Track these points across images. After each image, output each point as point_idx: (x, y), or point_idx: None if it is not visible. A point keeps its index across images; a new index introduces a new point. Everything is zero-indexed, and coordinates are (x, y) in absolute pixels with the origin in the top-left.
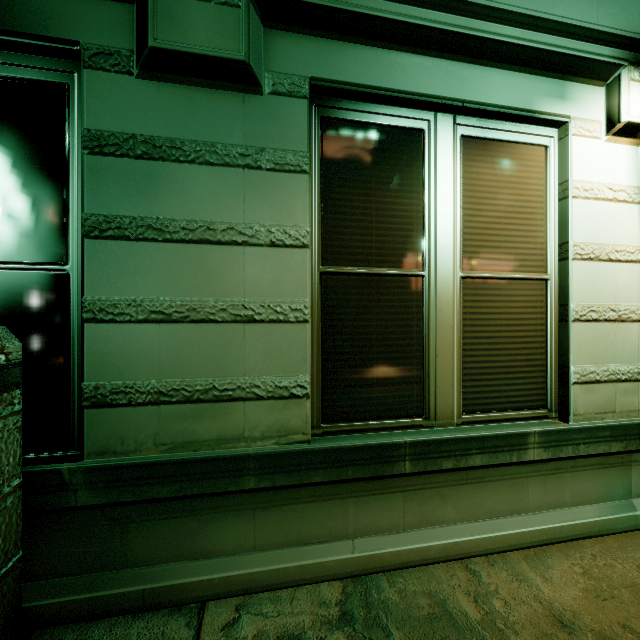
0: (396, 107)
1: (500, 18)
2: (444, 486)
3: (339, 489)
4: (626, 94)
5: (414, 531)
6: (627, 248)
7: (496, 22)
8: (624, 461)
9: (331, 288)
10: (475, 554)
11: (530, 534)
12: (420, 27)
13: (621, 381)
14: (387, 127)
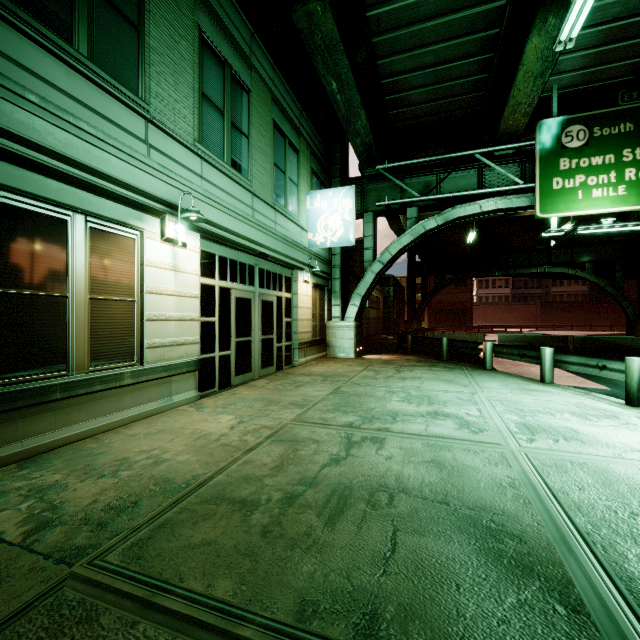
0: (50, 205)
1: (110, 180)
2: (80, 404)
3: (12, 415)
4: (168, 226)
5: (62, 430)
6: (170, 289)
7: (108, 182)
8: (169, 381)
9: (5, 301)
10: (97, 433)
11: (126, 419)
12: (67, 174)
13: (167, 346)
14: (44, 215)
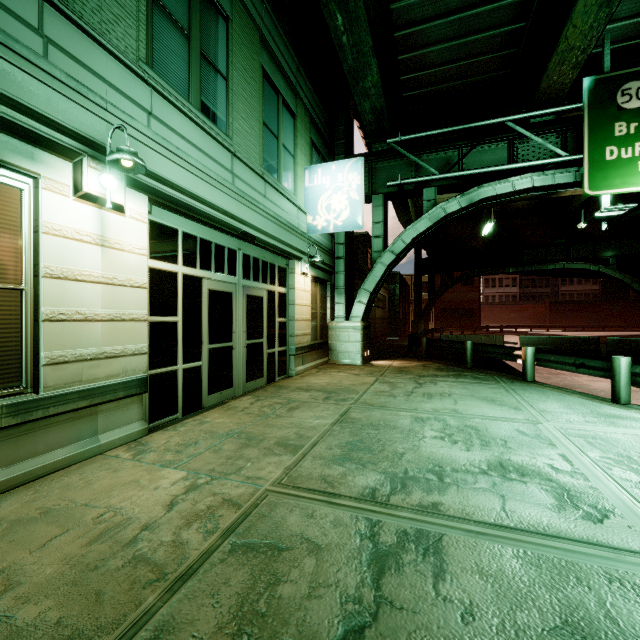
0: None
1: None
2: None
3: None
4: (86, 174)
5: None
6: (93, 273)
7: None
8: (93, 412)
9: None
10: None
11: None
12: None
13: (88, 360)
14: None
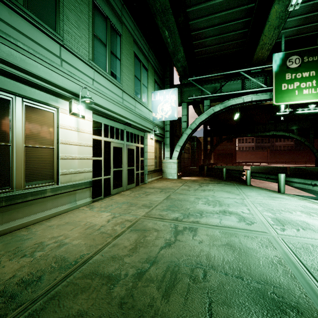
0: None
1: (37, 78)
2: (18, 208)
3: None
4: (73, 106)
5: (6, 224)
6: (75, 142)
7: (36, 78)
8: (74, 193)
9: None
10: (29, 225)
11: (48, 215)
12: (9, 72)
13: (73, 173)
14: None
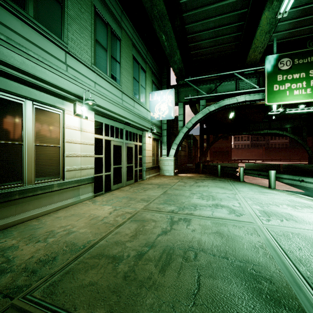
0: (13, 95)
1: (46, 83)
2: (29, 201)
3: None
4: (77, 107)
5: (19, 215)
6: (78, 140)
7: (45, 83)
8: (78, 188)
9: None
10: (39, 216)
11: (55, 208)
12: (21, 79)
13: (77, 170)
14: (9, 100)
